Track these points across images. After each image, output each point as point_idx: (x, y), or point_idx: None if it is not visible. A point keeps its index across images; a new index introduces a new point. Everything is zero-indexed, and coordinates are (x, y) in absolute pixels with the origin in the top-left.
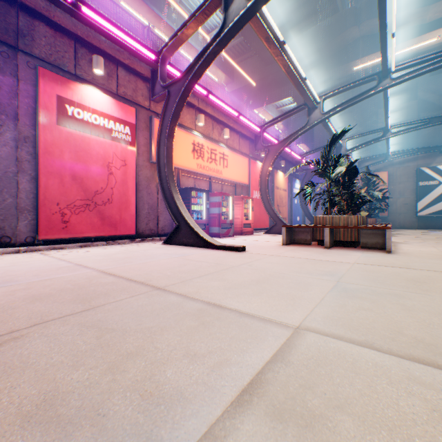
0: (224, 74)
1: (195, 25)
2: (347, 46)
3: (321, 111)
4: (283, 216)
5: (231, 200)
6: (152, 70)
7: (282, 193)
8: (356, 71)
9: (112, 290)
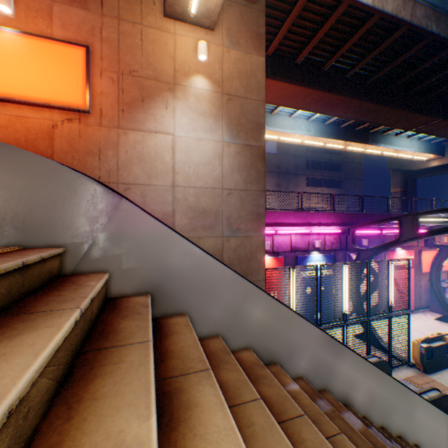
0: (434, 155)
1: None
2: None
3: None
4: None
5: None
6: None
7: None
8: None
9: None
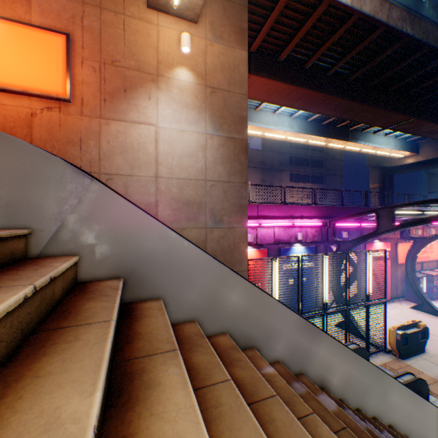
0: (410, 153)
1: None
2: None
3: None
4: None
5: (437, 277)
6: None
7: None
8: None
9: None
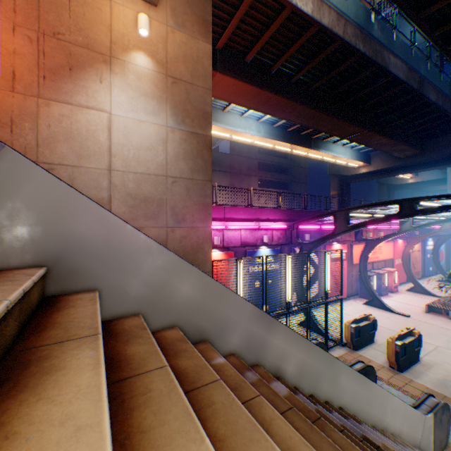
0: (363, 163)
1: None
2: None
3: (450, 224)
4: (416, 270)
5: (385, 275)
6: None
7: (416, 253)
8: None
9: (390, 332)
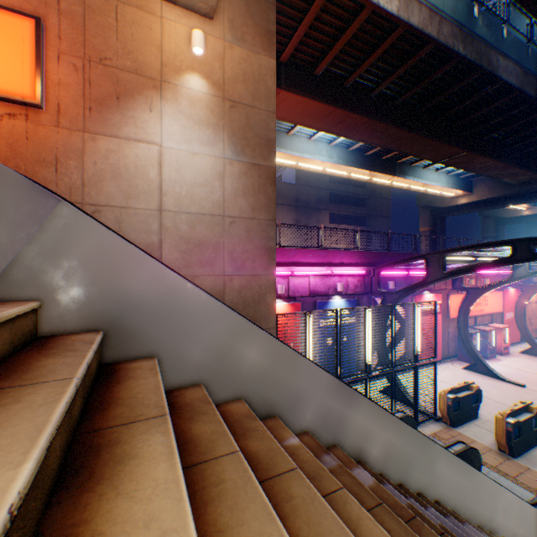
0: (463, 192)
1: None
2: None
3: None
4: (534, 327)
5: (492, 332)
6: None
7: (533, 305)
8: None
9: (500, 405)
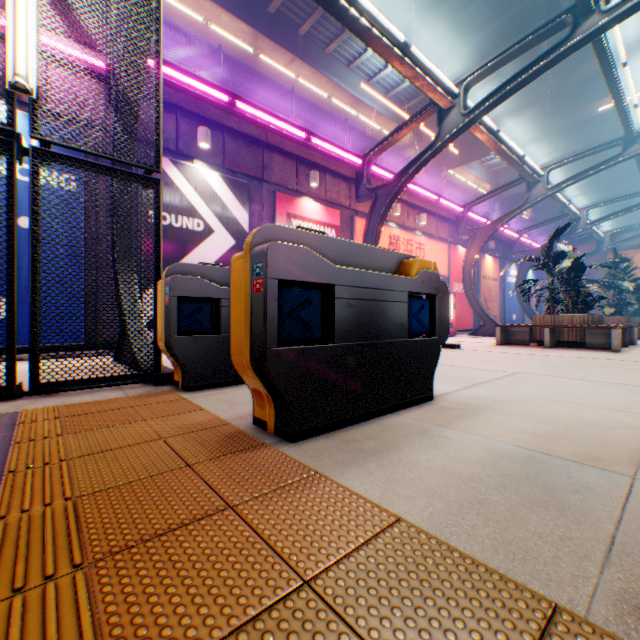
0: (410, 134)
1: (404, 132)
2: (588, 81)
3: (545, 186)
4: (492, 314)
5: None
6: (357, 172)
7: (491, 283)
8: (603, 111)
9: None
